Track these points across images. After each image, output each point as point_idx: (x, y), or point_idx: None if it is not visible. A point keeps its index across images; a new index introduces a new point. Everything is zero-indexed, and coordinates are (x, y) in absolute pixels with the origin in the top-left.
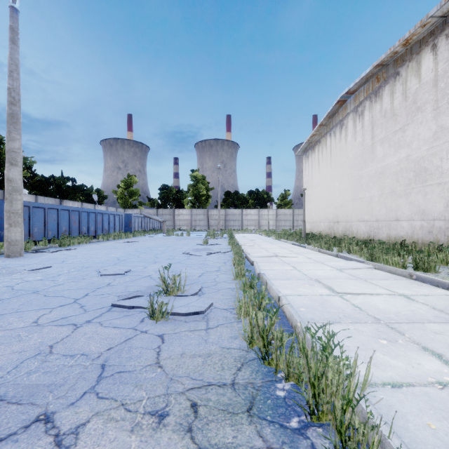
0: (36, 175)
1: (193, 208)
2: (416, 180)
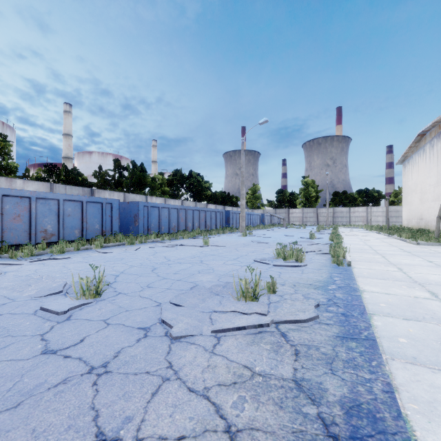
0: (211, 193)
1: (304, 207)
2: None
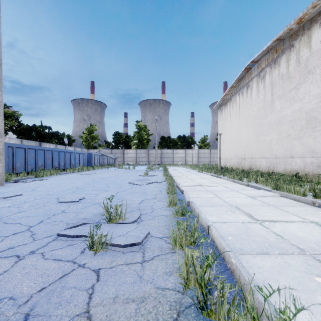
0: (22, 124)
1: (137, 148)
2: (307, 127)
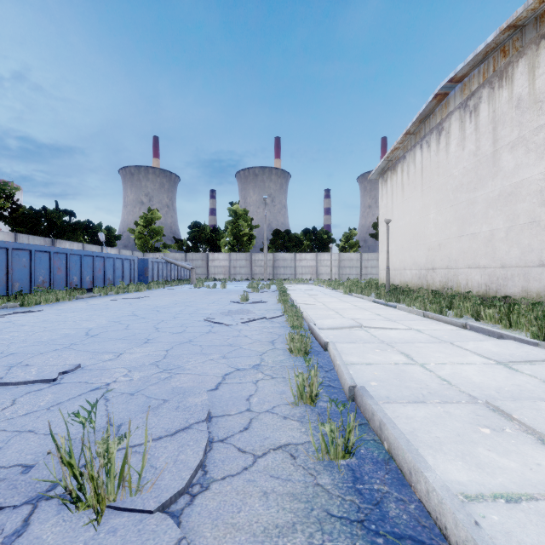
0: (19, 207)
1: (232, 251)
2: None
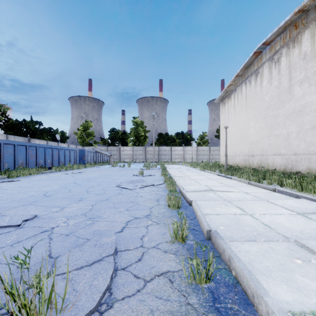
0: (9, 119)
1: (134, 145)
2: None
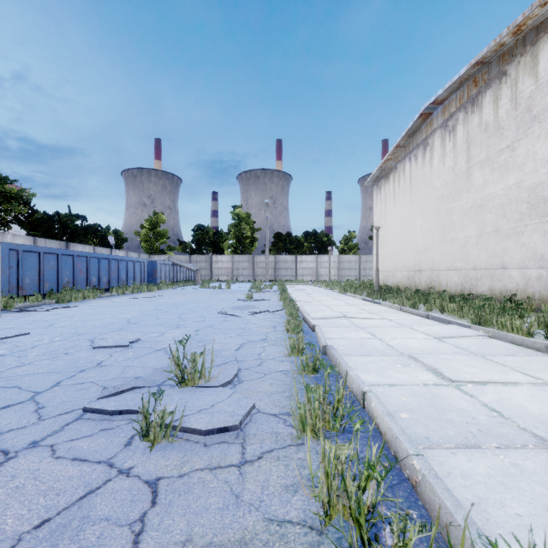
0: (35, 212)
1: (235, 253)
2: (531, 214)
